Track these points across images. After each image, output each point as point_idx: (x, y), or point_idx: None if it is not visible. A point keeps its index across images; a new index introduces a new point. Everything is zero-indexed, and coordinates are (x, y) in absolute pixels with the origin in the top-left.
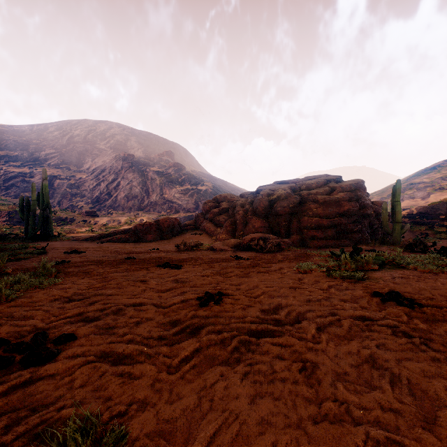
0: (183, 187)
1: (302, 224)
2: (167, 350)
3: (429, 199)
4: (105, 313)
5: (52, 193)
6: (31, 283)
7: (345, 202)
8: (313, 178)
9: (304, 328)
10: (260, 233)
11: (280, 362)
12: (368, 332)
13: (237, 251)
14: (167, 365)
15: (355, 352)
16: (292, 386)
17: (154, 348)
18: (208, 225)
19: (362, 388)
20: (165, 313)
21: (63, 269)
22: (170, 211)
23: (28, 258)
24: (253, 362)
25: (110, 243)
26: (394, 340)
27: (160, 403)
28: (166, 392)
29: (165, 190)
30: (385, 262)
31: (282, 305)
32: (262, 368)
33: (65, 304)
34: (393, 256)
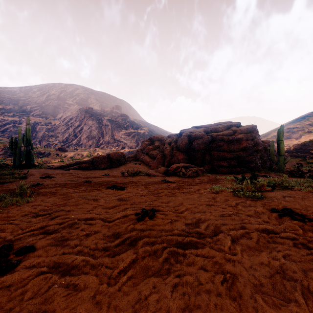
0: (127, 131)
1: (212, 157)
2: (109, 261)
3: (301, 139)
4: (62, 227)
5: (34, 134)
6: (9, 202)
7: (243, 141)
8: (220, 124)
9: (221, 240)
10: (183, 163)
11: (204, 274)
12: (273, 243)
13: (165, 176)
14: (108, 276)
15: (266, 263)
16: (216, 299)
17: (98, 259)
18: (145, 157)
19: (279, 301)
20: (109, 227)
21: (37, 190)
22: (118, 148)
23: (12, 182)
24: (181, 274)
25: (74, 170)
26: (297, 252)
27: None
28: (105, 306)
29: (114, 133)
30: (275, 184)
31: (202, 220)
32: (190, 280)
33: (32, 218)
34: (281, 180)
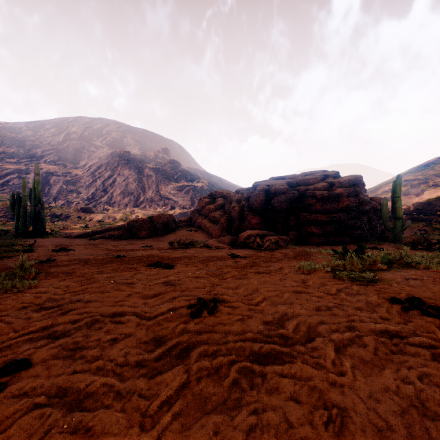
0: (179, 184)
1: (300, 220)
2: (144, 385)
3: (424, 196)
4: (76, 327)
5: (47, 189)
6: (2, 287)
7: (344, 198)
8: (310, 174)
9: (319, 350)
10: (257, 230)
11: (297, 410)
12: (401, 355)
13: (233, 249)
14: (142, 413)
15: (394, 390)
16: None
17: (127, 381)
18: (203, 221)
19: None
20: (148, 327)
21: (46, 269)
22: (165, 208)
23: (12, 257)
24: (260, 409)
25: (102, 240)
26: (439, 369)
27: None
28: None
29: (161, 186)
30: (392, 260)
31: (288, 315)
32: (273, 420)
33: (32, 313)
34: (399, 254)
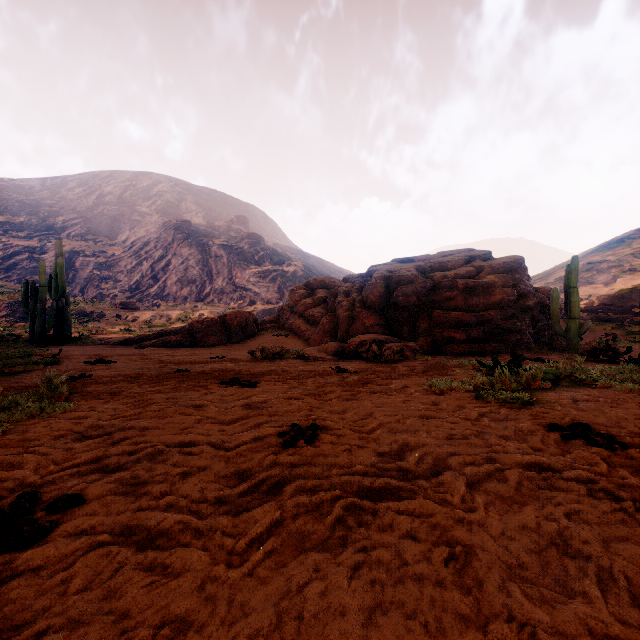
0: (261, 268)
1: (434, 321)
2: (228, 523)
3: (616, 285)
4: (135, 459)
5: (72, 276)
6: (27, 410)
7: (497, 289)
8: (449, 254)
9: (447, 484)
10: (374, 334)
11: (413, 546)
12: (549, 490)
13: (339, 361)
14: (228, 551)
15: (533, 527)
16: (435, 591)
17: (207, 519)
18: (297, 322)
19: (552, 595)
20: (228, 459)
21: (81, 387)
22: (242, 303)
23: (30, 371)
24: (369, 546)
25: (153, 348)
26: (594, 505)
27: (212, 624)
28: (223, 603)
29: (235, 272)
30: (560, 376)
31: (410, 445)
32: (384, 557)
33: (74, 443)
34: (571, 368)
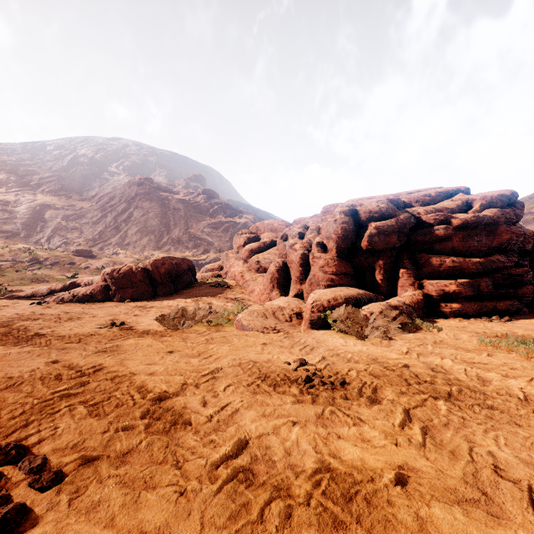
0: (215, 220)
1: (423, 269)
2: None
3: None
4: None
5: (40, 226)
6: None
7: (502, 227)
8: (417, 191)
9: None
10: (341, 287)
11: None
12: None
13: (297, 334)
14: None
15: None
16: None
17: None
18: (240, 270)
19: None
20: None
21: None
22: (196, 251)
23: None
24: None
25: (51, 304)
26: None
27: None
28: None
29: (191, 223)
30: None
31: None
32: None
33: None
34: None
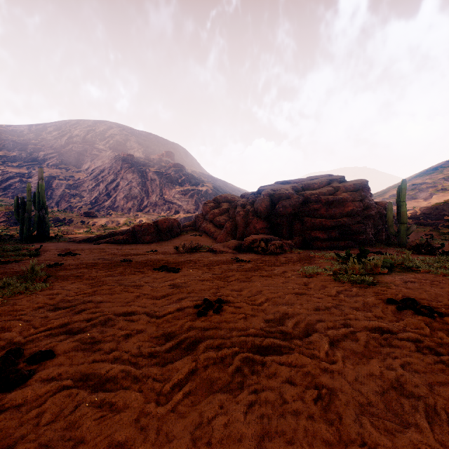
0: (183, 188)
1: (304, 225)
2: (157, 371)
3: (432, 200)
4: (91, 324)
5: (50, 193)
6: (16, 289)
7: (349, 203)
8: (315, 178)
9: (315, 343)
10: (262, 234)
11: (291, 389)
12: (388, 347)
13: (238, 253)
14: (157, 392)
15: (377, 374)
16: (307, 423)
17: (142, 368)
18: (208, 226)
19: (393, 426)
20: (158, 324)
21: (55, 272)
22: (169, 212)
23: (19, 261)
24: (259, 389)
25: (107, 244)
26: (421, 358)
27: (145, 448)
28: (153, 432)
29: (165, 190)
30: (394, 264)
31: (288, 314)
32: (270, 397)
33: (49, 313)
34: (401, 259)
